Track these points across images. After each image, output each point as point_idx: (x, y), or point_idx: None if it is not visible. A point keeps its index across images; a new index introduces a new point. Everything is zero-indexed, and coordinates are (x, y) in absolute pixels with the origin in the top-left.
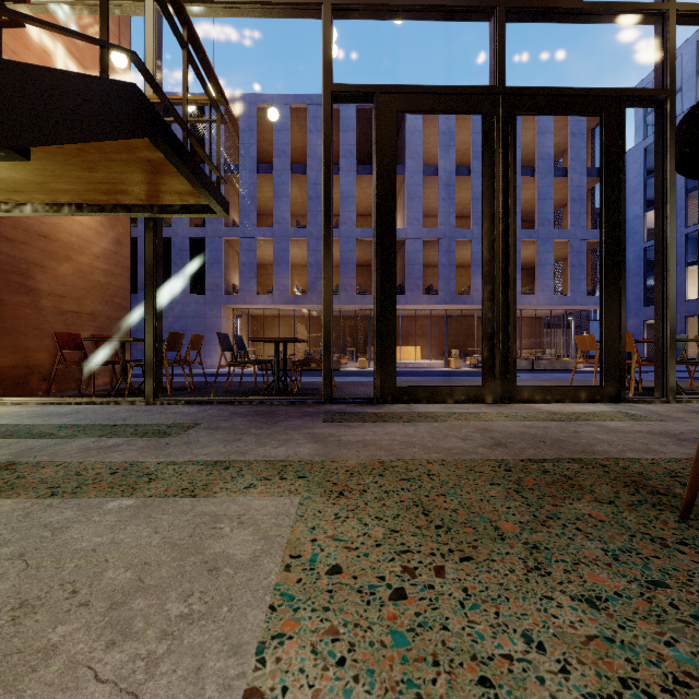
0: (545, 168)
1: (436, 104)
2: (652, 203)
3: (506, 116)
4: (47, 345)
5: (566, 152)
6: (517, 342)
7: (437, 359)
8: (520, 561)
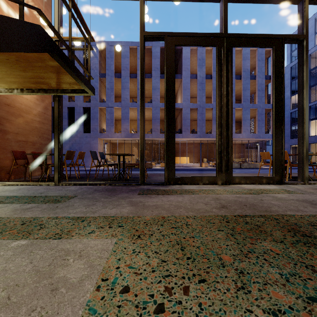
0: (246, 76)
1: (194, 41)
2: (294, 92)
3: (227, 47)
4: (9, 157)
5: (255, 68)
6: (233, 155)
7: (197, 163)
8: (233, 283)
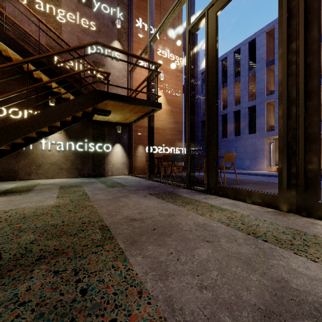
0: None
1: None
2: None
3: None
4: None
5: None
6: None
7: None
8: None
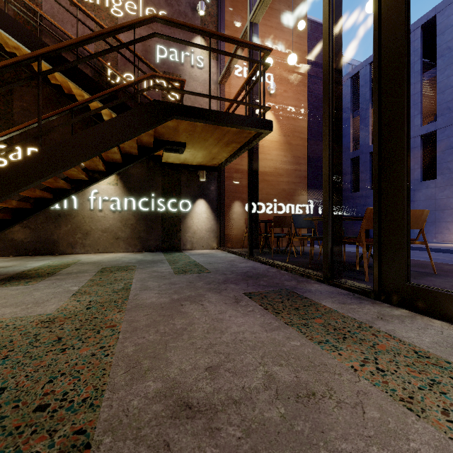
0: None
1: None
2: None
3: None
4: None
5: None
6: None
7: None
8: None
